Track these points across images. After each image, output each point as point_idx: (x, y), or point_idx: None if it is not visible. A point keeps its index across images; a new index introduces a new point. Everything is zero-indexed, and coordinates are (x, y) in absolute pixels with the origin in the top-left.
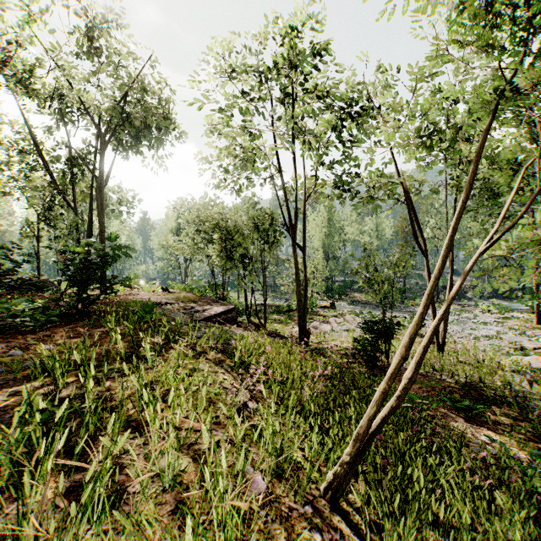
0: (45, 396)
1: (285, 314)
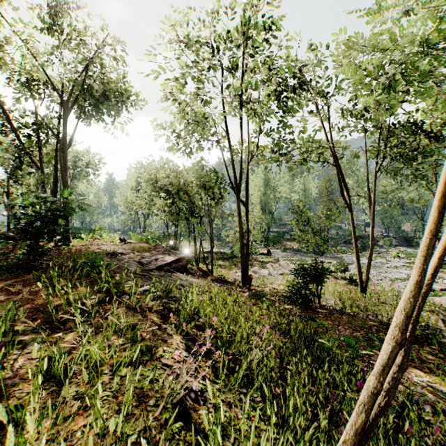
0: None
1: (229, 260)
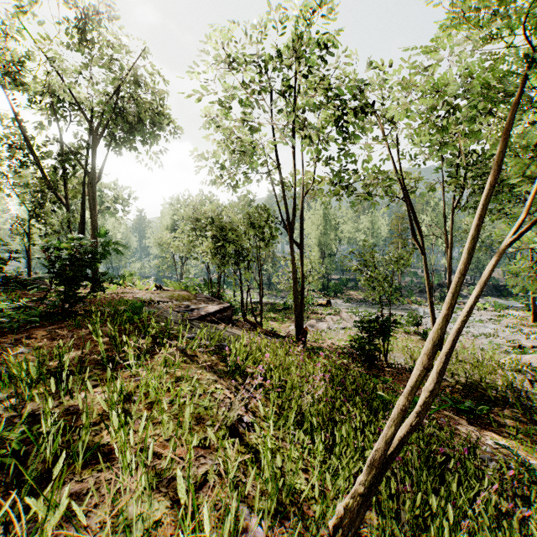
0: (7, 411)
1: (281, 312)
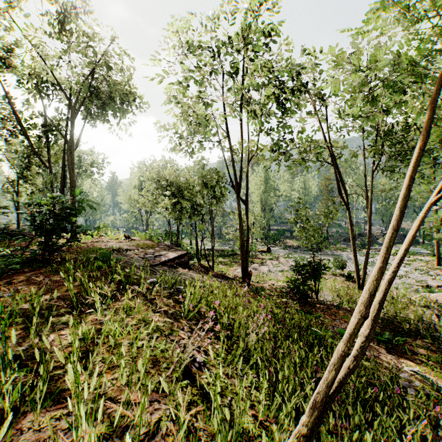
0: None
1: (229, 257)
